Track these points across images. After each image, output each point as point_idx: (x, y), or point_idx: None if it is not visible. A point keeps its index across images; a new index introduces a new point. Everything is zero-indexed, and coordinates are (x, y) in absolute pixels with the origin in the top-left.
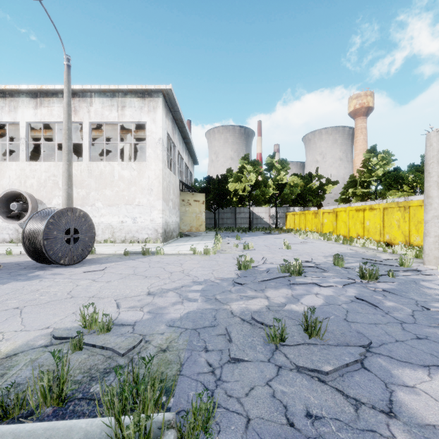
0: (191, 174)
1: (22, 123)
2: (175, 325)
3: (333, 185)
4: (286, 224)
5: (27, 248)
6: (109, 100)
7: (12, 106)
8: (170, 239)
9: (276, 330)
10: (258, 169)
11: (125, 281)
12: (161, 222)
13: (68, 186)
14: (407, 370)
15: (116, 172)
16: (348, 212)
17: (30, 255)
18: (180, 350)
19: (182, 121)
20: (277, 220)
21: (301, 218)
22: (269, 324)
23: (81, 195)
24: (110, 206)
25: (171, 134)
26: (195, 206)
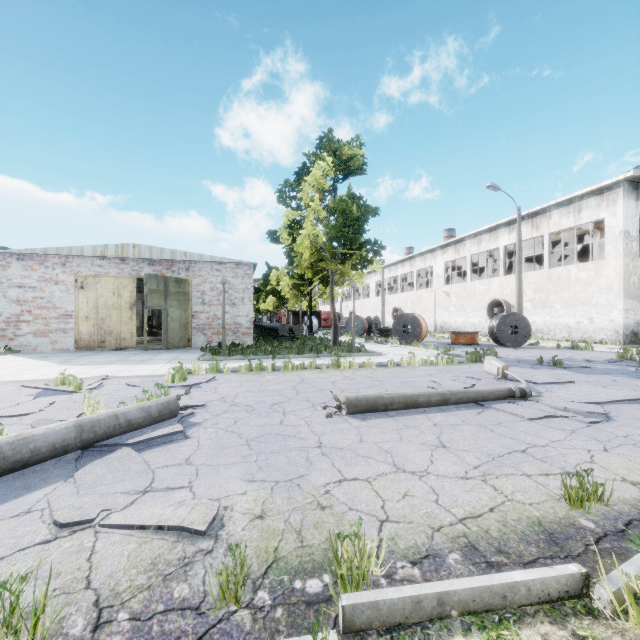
0: None
1: (501, 248)
2: (518, 359)
3: None
4: None
5: (490, 335)
6: (565, 208)
7: (495, 237)
8: None
9: (538, 359)
10: None
11: (527, 353)
12: (622, 323)
13: (518, 297)
14: (564, 370)
15: (572, 275)
16: None
17: (492, 339)
18: (509, 360)
19: None
20: None
21: None
22: (550, 363)
23: (542, 298)
24: (566, 307)
25: None
26: None
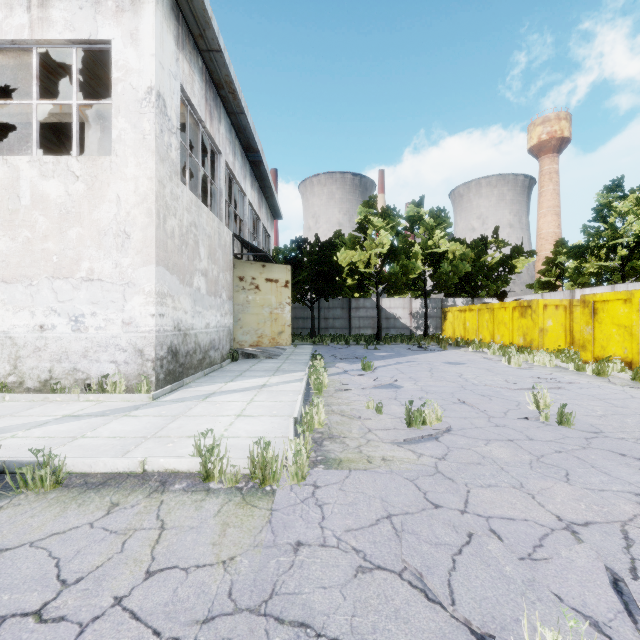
0: (268, 235)
1: None
2: None
3: (527, 258)
4: (444, 329)
5: None
6: None
7: None
8: (198, 368)
9: None
10: (395, 223)
11: None
12: (154, 329)
13: None
14: None
15: (24, 185)
16: (639, 302)
17: None
18: None
19: (235, 92)
20: (427, 321)
21: (482, 318)
22: None
23: None
24: (6, 281)
25: (201, 110)
26: (269, 291)
